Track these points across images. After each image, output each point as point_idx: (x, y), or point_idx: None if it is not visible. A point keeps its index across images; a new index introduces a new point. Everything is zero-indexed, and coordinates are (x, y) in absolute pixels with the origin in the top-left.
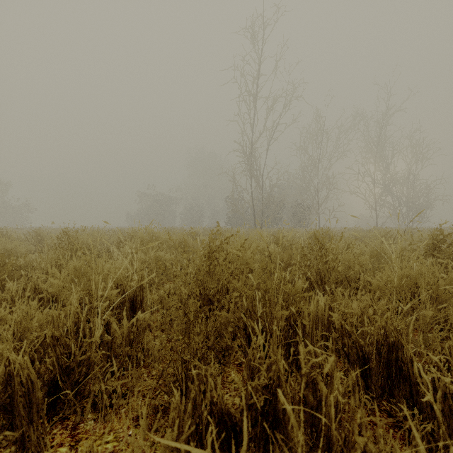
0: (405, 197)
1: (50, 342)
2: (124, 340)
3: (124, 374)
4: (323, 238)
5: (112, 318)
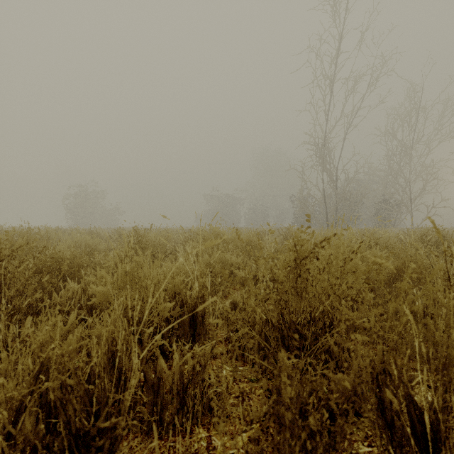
0: None
1: (57, 399)
2: (174, 384)
3: (174, 432)
4: (438, 241)
5: (158, 350)
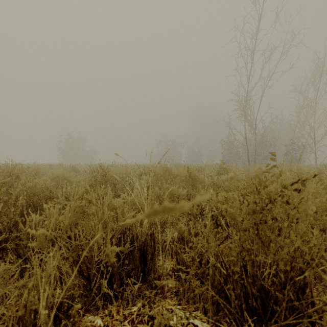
0: None
1: None
2: None
3: None
4: None
5: None
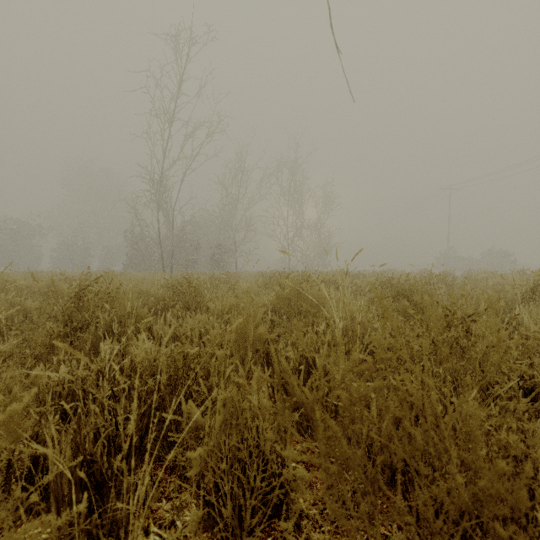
0: (313, 242)
1: None
2: None
3: None
4: (220, 281)
5: None
